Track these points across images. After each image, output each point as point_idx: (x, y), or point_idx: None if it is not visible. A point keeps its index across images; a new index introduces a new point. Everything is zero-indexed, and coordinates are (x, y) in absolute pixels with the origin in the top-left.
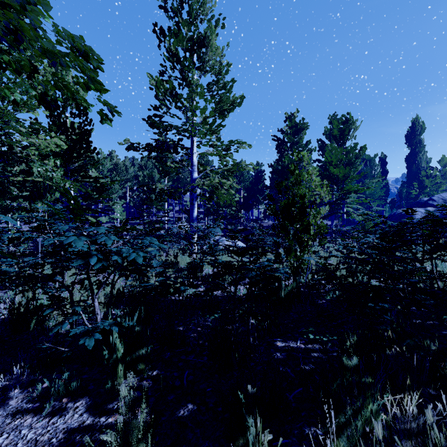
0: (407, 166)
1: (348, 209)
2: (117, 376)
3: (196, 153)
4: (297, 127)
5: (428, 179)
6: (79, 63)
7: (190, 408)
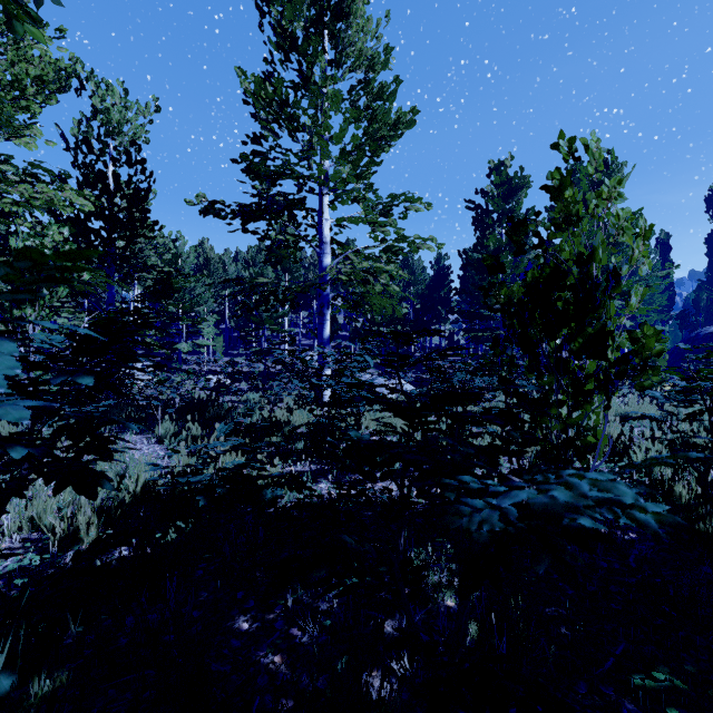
0: (709, 253)
1: None
2: None
3: (329, 220)
4: (510, 184)
5: None
6: None
7: None
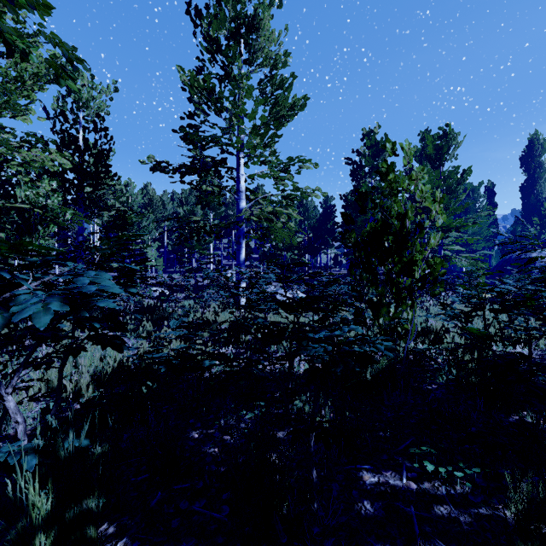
0: (523, 197)
1: (445, 252)
2: None
3: (244, 175)
4: (378, 146)
5: None
6: None
7: None
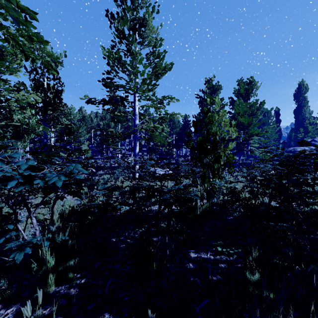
0: (295, 116)
1: (251, 147)
2: (47, 284)
3: (138, 105)
4: (213, 88)
5: (311, 125)
6: (2, 4)
7: (106, 317)
